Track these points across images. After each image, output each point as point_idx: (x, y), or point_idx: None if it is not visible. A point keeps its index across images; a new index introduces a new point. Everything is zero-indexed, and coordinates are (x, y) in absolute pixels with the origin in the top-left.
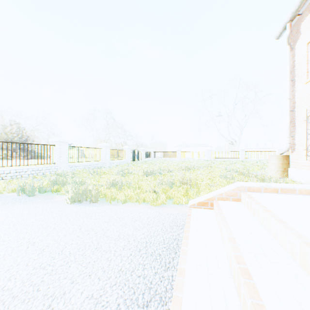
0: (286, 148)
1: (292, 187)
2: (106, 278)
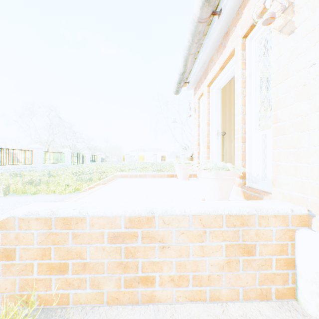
0: (192, 152)
1: (145, 173)
2: None
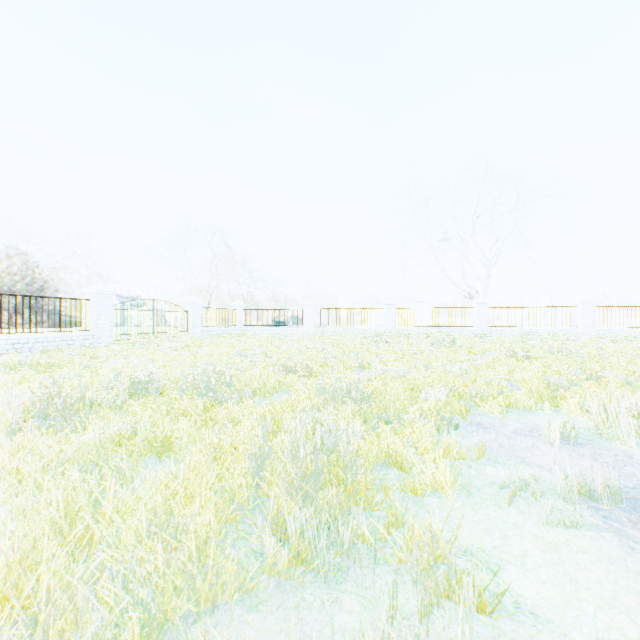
0: None
1: None
2: None
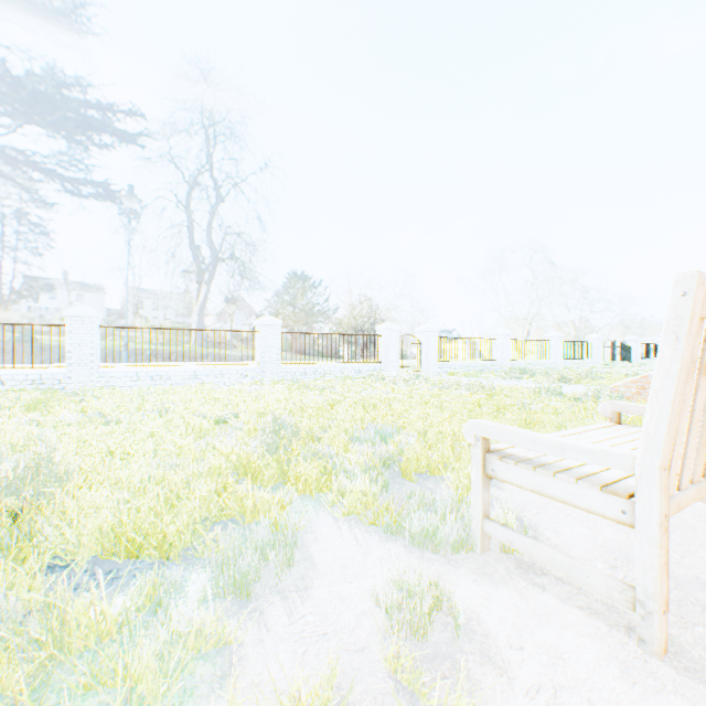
0: None
1: None
2: None
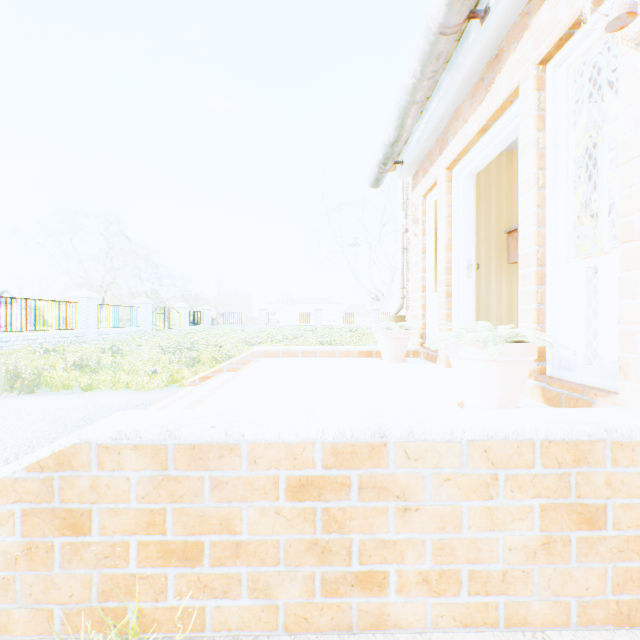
0: (399, 305)
1: (314, 349)
2: (2, 444)
